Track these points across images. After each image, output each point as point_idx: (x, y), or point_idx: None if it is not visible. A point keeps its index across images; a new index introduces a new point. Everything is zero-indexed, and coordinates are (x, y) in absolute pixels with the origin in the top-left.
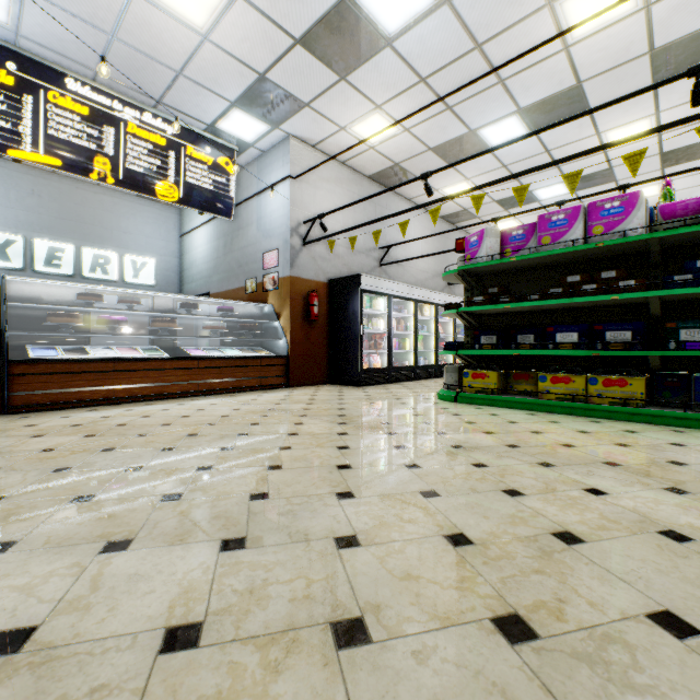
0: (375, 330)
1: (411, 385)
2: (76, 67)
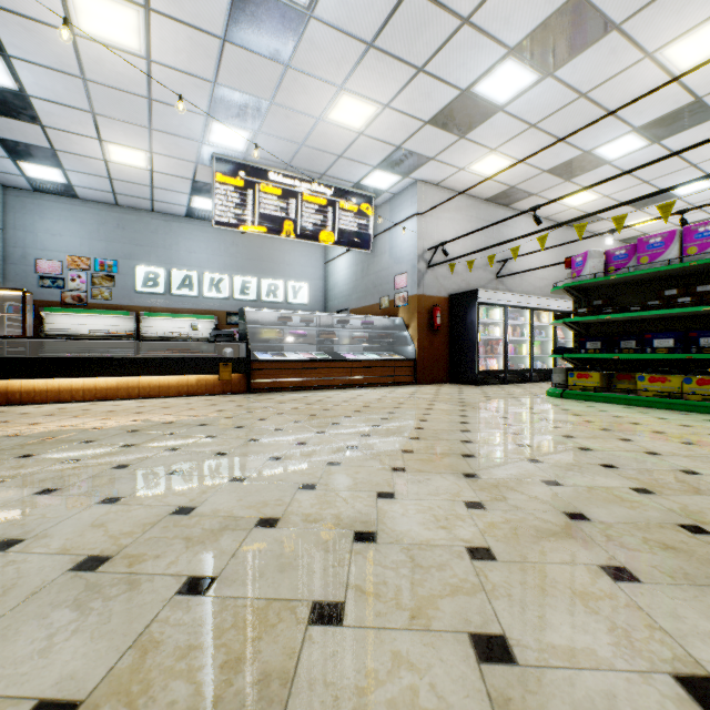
0: (491, 337)
1: (526, 386)
2: (275, 165)
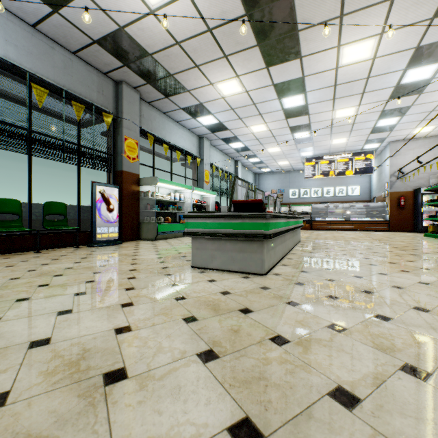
0: (434, 210)
1: None
2: (325, 154)
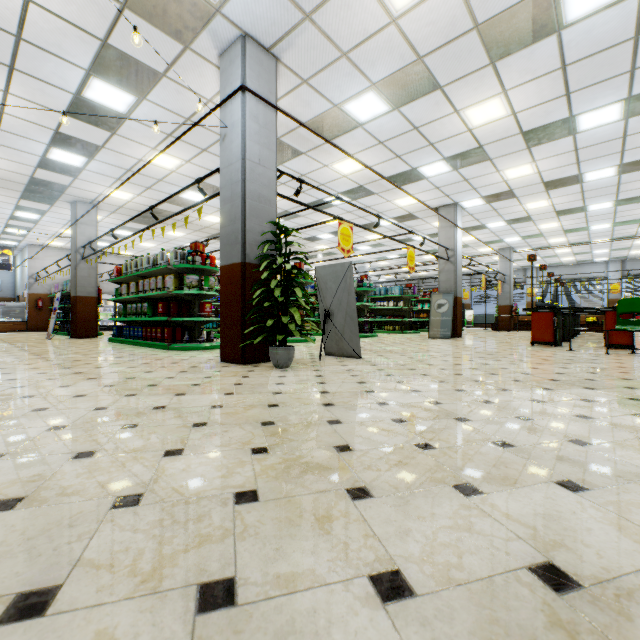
0: None
1: None
2: None
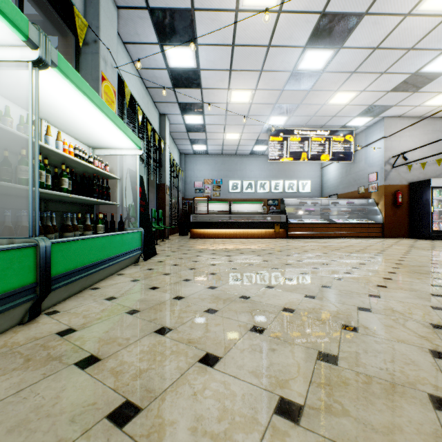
0: None
1: None
2: (297, 126)
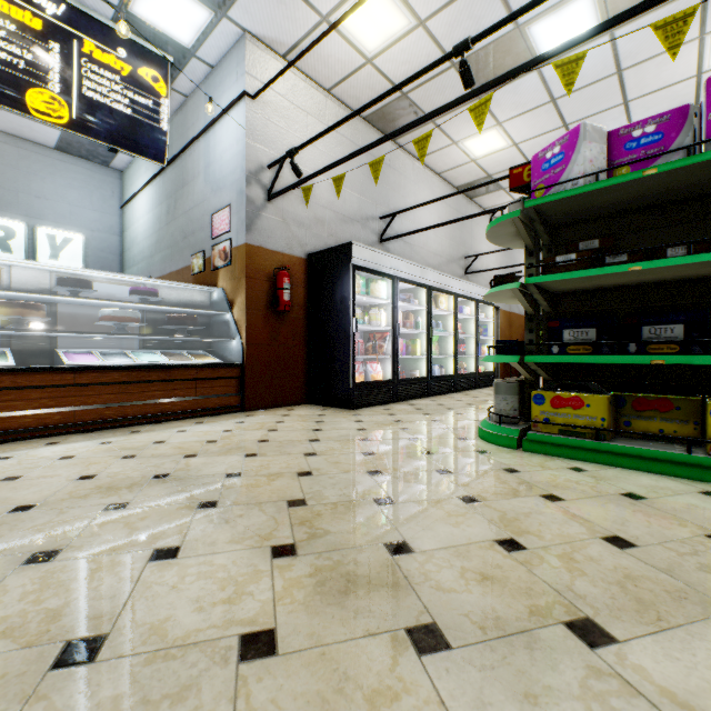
0: (374, 327)
1: (426, 406)
2: None
